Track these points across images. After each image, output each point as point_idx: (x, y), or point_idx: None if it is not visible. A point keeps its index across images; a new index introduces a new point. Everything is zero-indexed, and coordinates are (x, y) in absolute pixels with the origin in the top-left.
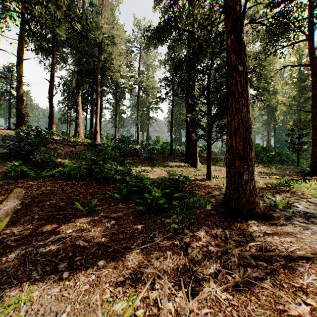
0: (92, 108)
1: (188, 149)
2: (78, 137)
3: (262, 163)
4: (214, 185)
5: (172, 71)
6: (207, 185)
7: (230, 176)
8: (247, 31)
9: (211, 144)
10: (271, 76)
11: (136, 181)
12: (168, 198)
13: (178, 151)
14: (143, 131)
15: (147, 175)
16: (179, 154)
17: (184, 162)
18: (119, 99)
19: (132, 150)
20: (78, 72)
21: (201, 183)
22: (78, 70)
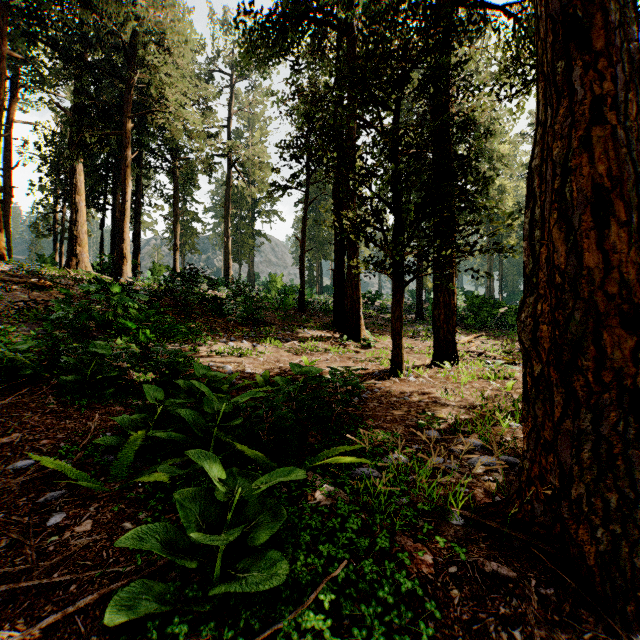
0: (116, 203)
1: (341, 299)
2: (76, 269)
3: (486, 329)
4: (417, 392)
5: (304, 124)
6: (399, 393)
7: (564, 399)
8: (482, 19)
9: (405, 285)
10: (502, 155)
11: (178, 401)
12: (292, 463)
13: (317, 304)
14: (240, 261)
15: (240, 365)
16: (319, 310)
17: (330, 329)
18: (184, 187)
19: (209, 301)
20: (75, 111)
21: (383, 387)
22: (77, 106)
